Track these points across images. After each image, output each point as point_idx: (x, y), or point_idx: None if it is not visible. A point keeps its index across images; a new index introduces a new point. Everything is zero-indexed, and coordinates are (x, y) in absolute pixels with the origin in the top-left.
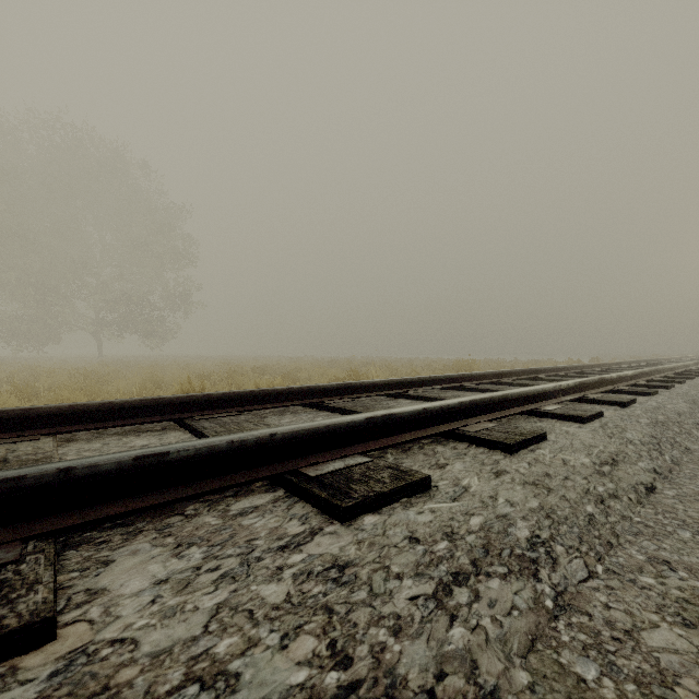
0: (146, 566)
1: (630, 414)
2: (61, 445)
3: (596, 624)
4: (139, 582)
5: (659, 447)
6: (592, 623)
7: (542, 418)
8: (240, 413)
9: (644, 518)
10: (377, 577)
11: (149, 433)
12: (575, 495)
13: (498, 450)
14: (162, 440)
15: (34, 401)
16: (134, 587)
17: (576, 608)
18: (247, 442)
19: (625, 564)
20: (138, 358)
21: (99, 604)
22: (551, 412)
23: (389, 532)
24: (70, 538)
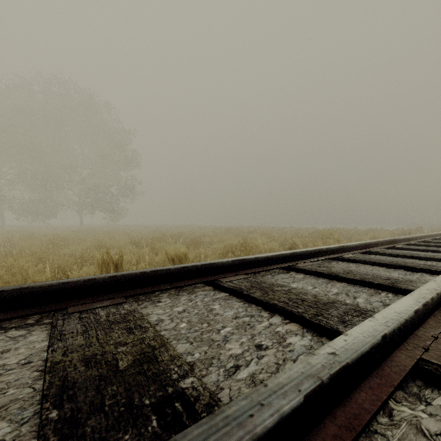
0: None
1: None
2: None
3: None
4: None
5: None
6: None
7: None
8: (127, 299)
9: None
10: None
11: (2, 334)
12: None
13: None
14: None
15: None
16: None
17: None
18: None
19: None
20: (104, 226)
21: None
22: None
23: None
24: None
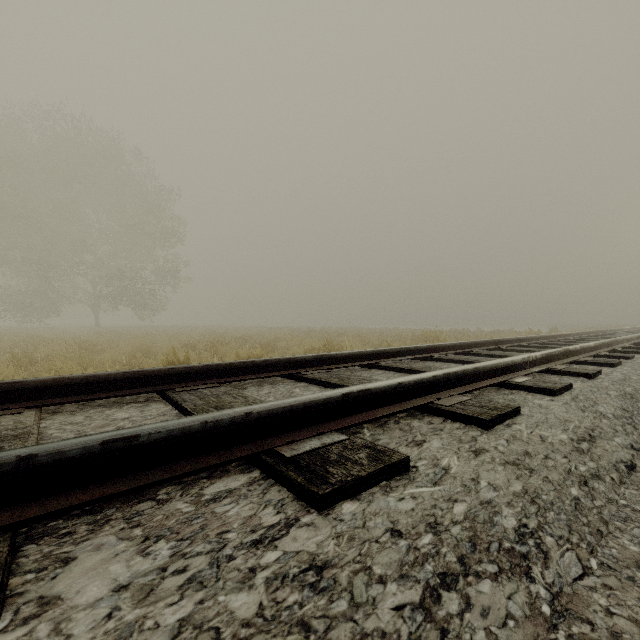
0: (107, 566)
1: (598, 386)
2: (45, 417)
3: (600, 635)
4: (96, 589)
5: (631, 420)
6: (595, 634)
7: (512, 390)
8: (220, 384)
9: (630, 500)
10: (357, 581)
11: (131, 404)
12: (557, 476)
13: (474, 425)
14: (142, 413)
15: (33, 369)
16: (90, 595)
17: (574, 614)
18: (221, 422)
19: (619, 556)
20: (131, 328)
21: (48, 619)
22: (521, 384)
23: (369, 523)
24: (32, 529)
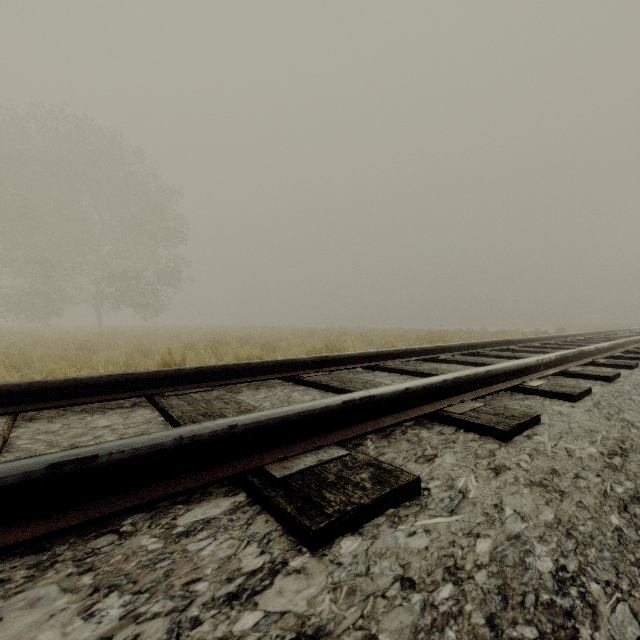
0: (34, 635)
1: (619, 390)
2: (18, 425)
3: None
4: None
5: None
6: None
7: (527, 395)
8: (213, 388)
9: None
10: None
11: (115, 410)
12: (592, 499)
13: (490, 436)
14: (125, 420)
15: (28, 370)
16: None
17: None
18: (200, 438)
19: None
20: (133, 328)
21: None
22: (537, 388)
23: (372, 569)
24: None
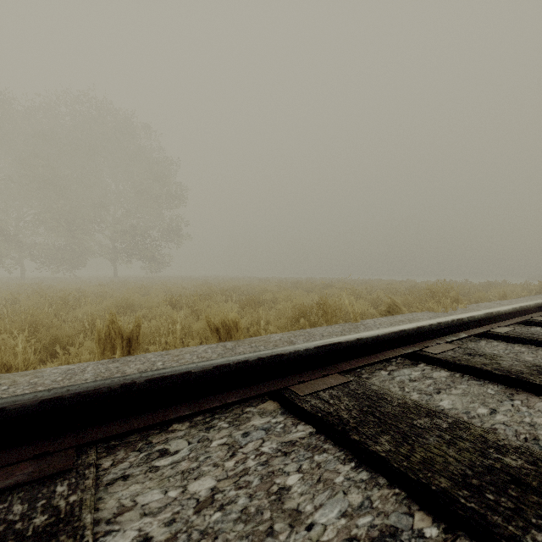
0: None
1: None
2: None
3: None
4: None
5: None
6: None
7: None
8: (81, 454)
9: None
10: None
11: None
12: None
13: None
14: None
15: None
16: None
17: None
18: None
19: None
20: (142, 278)
21: None
22: None
23: None
24: None
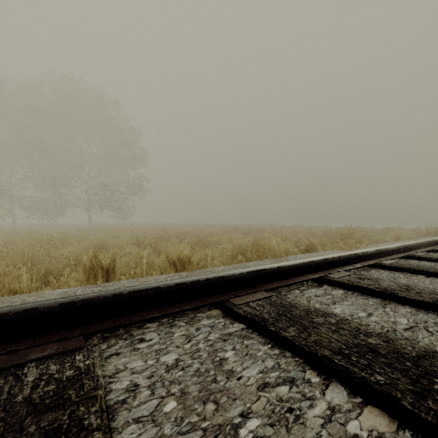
0: None
1: None
2: None
3: None
4: None
5: None
6: None
7: None
8: (88, 339)
9: None
10: None
11: None
12: None
13: None
14: None
15: None
16: None
17: None
18: None
19: None
20: (112, 225)
21: None
22: None
23: None
24: None
